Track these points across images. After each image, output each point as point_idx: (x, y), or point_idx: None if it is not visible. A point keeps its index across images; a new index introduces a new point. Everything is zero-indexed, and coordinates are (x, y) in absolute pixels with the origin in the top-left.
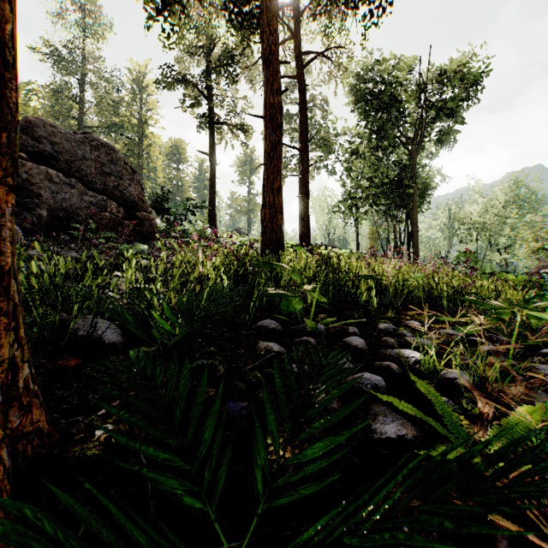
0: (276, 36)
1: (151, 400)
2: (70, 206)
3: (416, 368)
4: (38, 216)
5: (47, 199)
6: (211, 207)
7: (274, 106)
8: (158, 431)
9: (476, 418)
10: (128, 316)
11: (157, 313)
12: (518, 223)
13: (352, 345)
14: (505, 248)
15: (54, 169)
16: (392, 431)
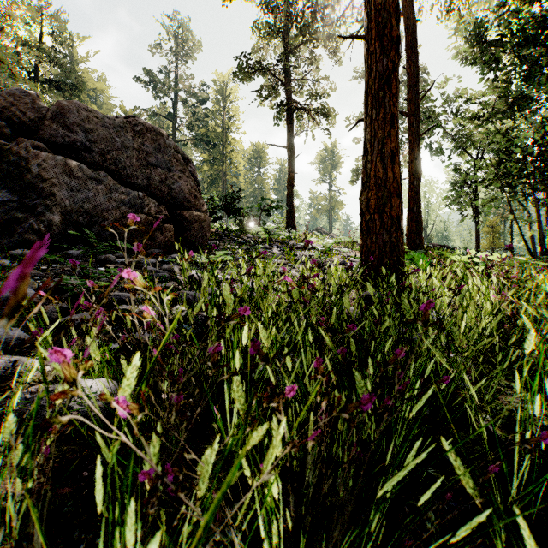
0: None
1: None
2: (96, 208)
3: None
4: (47, 222)
5: (63, 199)
6: (289, 206)
7: (385, 8)
8: None
9: None
10: None
11: None
12: None
13: None
14: None
15: (86, 163)
16: None
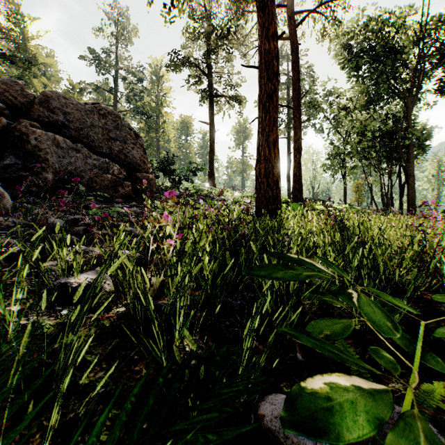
0: None
1: None
2: (76, 169)
3: None
4: (43, 179)
5: (54, 163)
6: (211, 168)
7: (270, 52)
8: None
9: None
10: None
11: None
12: None
13: None
14: None
15: (65, 137)
16: None
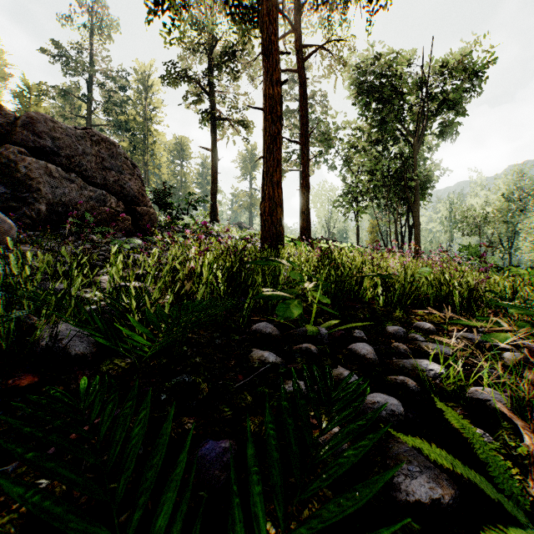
0: (276, 26)
1: (109, 437)
2: (70, 201)
3: (436, 384)
4: (36, 210)
5: (46, 193)
6: (213, 202)
7: (274, 97)
8: (84, 520)
9: (524, 460)
10: (99, 322)
11: (135, 318)
12: (522, 216)
13: (359, 354)
14: (508, 241)
15: (54, 164)
16: (423, 492)
